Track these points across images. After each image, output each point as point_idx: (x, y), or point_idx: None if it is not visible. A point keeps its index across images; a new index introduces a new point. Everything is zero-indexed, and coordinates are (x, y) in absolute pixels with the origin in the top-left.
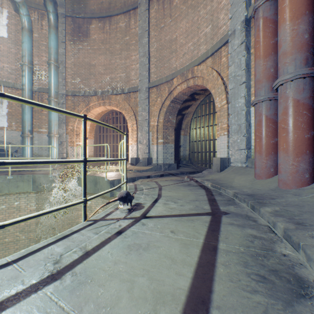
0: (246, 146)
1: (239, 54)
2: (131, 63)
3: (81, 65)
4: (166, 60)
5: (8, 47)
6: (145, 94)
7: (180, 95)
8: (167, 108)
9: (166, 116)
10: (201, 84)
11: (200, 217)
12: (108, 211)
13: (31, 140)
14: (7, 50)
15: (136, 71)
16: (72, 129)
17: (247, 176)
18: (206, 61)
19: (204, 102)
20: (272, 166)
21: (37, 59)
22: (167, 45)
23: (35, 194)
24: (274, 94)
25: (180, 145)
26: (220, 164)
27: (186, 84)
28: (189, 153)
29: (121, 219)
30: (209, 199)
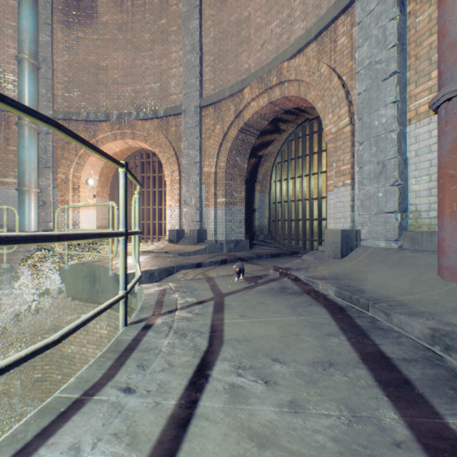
0: (398, 205)
1: (382, 17)
2: (170, 65)
3: (81, 68)
4: (230, 57)
5: None
6: (195, 119)
7: (255, 119)
8: (232, 142)
9: (230, 157)
10: (296, 95)
11: None
12: None
13: None
14: None
15: (178, 79)
16: (65, 179)
17: (414, 272)
18: (306, 50)
19: (294, 136)
20: None
21: None
22: (232, 31)
23: None
24: None
25: (255, 208)
26: (340, 242)
27: (267, 96)
28: (268, 222)
29: None
30: (367, 358)
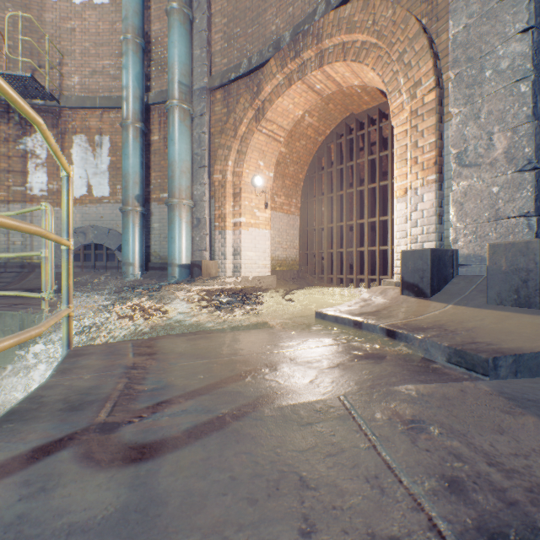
0: None
1: None
2: None
3: None
4: None
5: (110, 23)
6: None
7: None
8: None
9: None
10: None
11: None
12: None
13: (139, 220)
14: (108, 29)
15: None
16: (221, 180)
17: None
18: None
19: None
20: None
21: (157, 26)
22: None
23: None
24: None
25: None
26: None
27: None
28: None
29: None
30: None
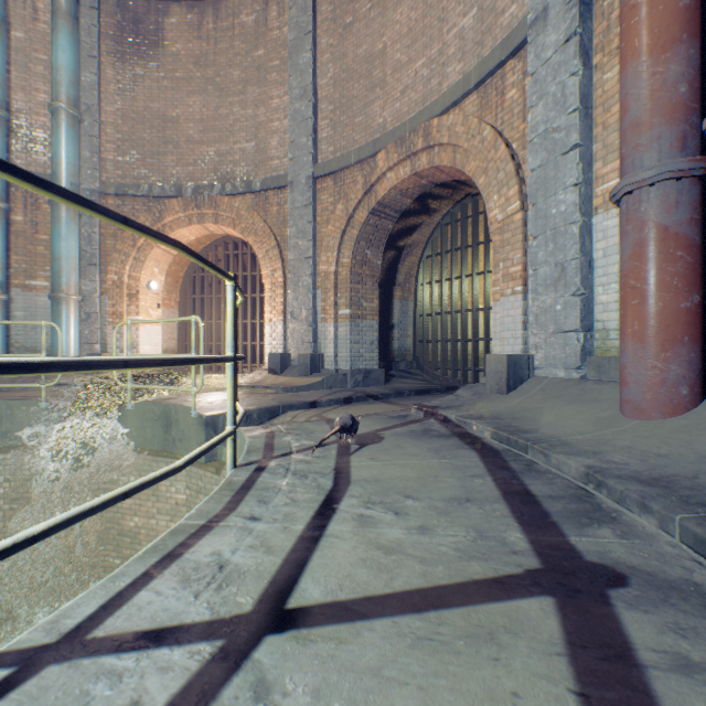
0: (580, 322)
1: (561, 69)
2: (271, 116)
3: (141, 120)
4: (357, 106)
5: None
6: (306, 195)
7: (394, 196)
8: (360, 230)
9: (357, 250)
10: (450, 164)
11: (517, 607)
12: (129, 574)
13: (3, 309)
14: None
15: (282, 136)
16: (117, 281)
17: (594, 408)
18: (464, 103)
19: (451, 219)
20: (682, 378)
21: (22, 98)
22: (360, 70)
23: (0, 454)
24: (691, 160)
25: (393, 324)
26: (506, 371)
27: (410, 165)
28: (413, 343)
29: (161, 643)
30: (509, 495)
